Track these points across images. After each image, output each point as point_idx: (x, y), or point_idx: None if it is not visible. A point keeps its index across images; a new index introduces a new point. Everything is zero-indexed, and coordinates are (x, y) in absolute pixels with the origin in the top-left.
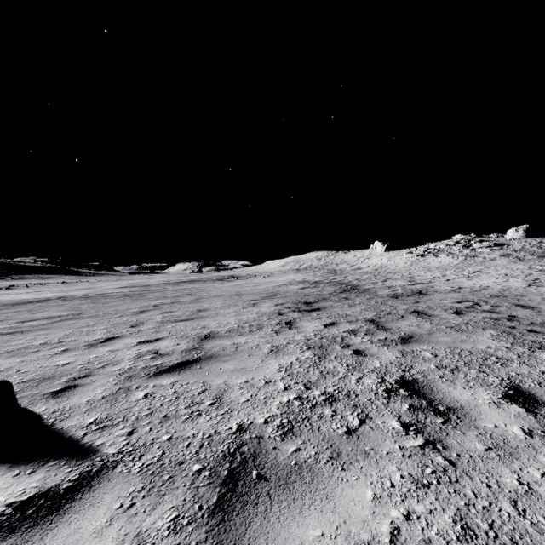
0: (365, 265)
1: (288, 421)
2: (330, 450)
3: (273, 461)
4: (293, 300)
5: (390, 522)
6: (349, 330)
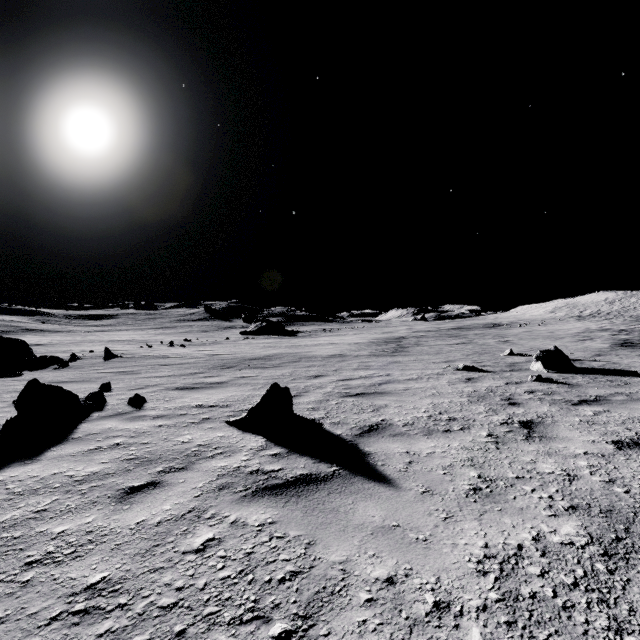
0: None
1: None
2: None
3: None
4: (616, 341)
5: None
6: None
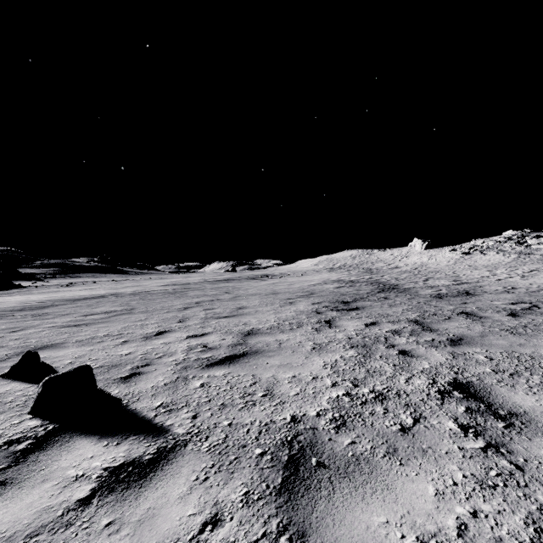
0: (403, 263)
1: (340, 416)
2: (386, 445)
3: (330, 452)
4: (329, 299)
5: (456, 517)
6: (392, 330)
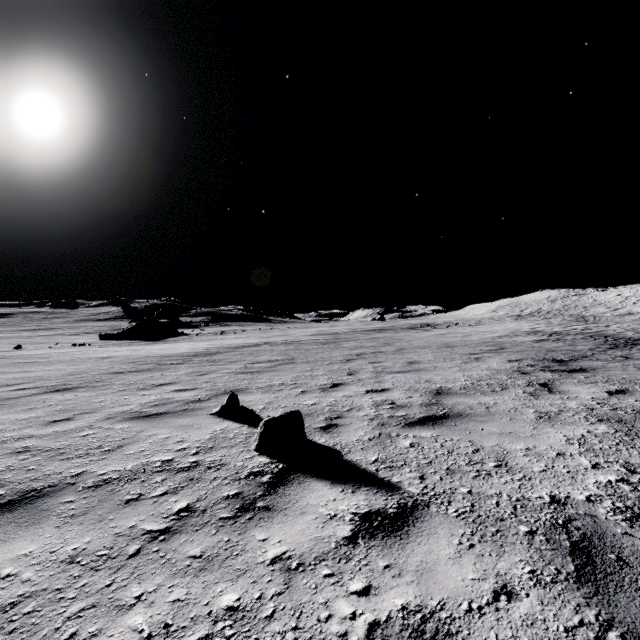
0: None
1: (625, 506)
2: None
3: (633, 548)
4: (532, 355)
5: None
6: None
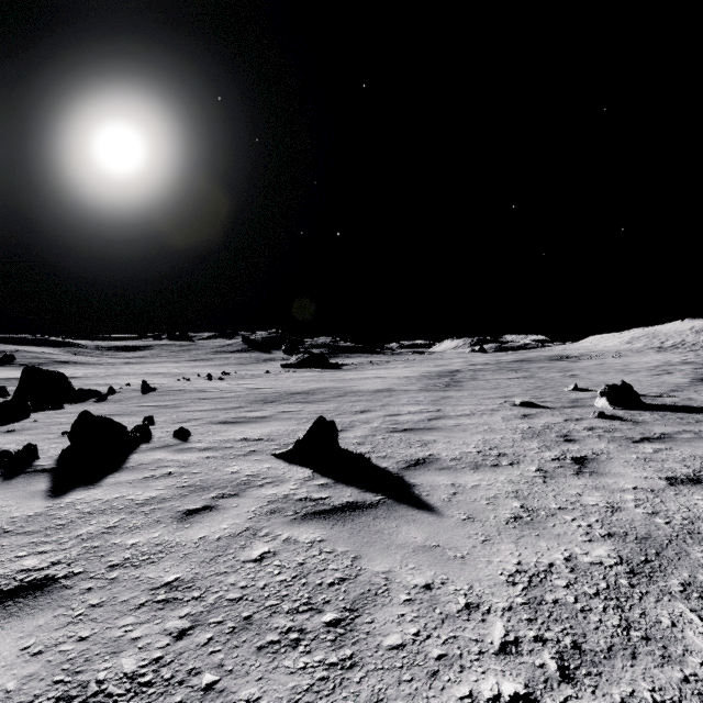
0: None
1: None
2: None
3: None
4: (698, 376)
5: None
6: None
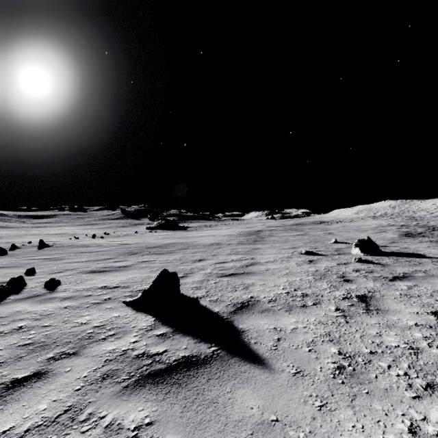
0: None
1: None
2: None
3: None
4: (401, 233)
5: None
6: None
